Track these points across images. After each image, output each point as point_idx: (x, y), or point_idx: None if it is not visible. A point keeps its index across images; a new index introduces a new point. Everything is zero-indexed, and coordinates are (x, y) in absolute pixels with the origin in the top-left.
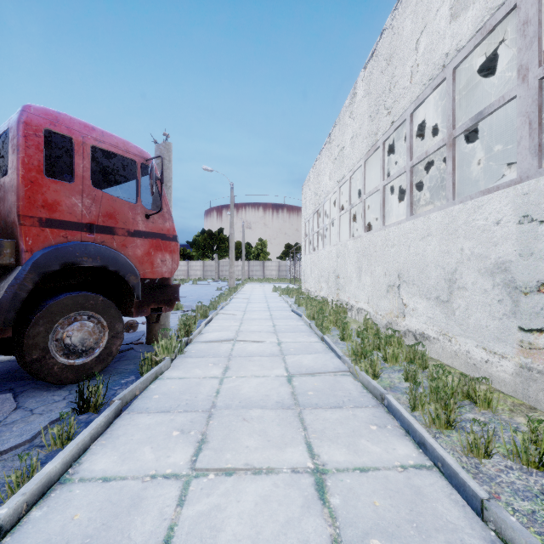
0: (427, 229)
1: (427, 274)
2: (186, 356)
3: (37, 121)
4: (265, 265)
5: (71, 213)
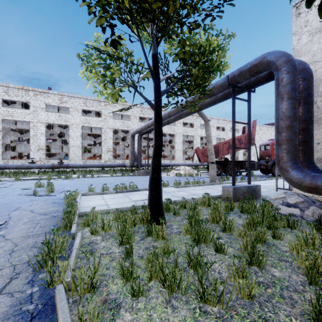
0: None
1: None
2: None
3: (273, 143)
4: None
5: None
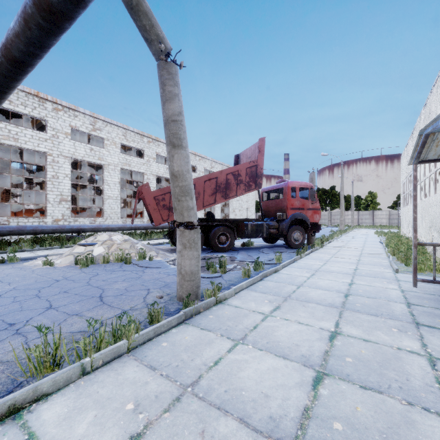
0: (437, 201)
1: (436, 221)
2: (323, 248)
3: (290, 185)
4: (374, 214)
5: (295, 206)
